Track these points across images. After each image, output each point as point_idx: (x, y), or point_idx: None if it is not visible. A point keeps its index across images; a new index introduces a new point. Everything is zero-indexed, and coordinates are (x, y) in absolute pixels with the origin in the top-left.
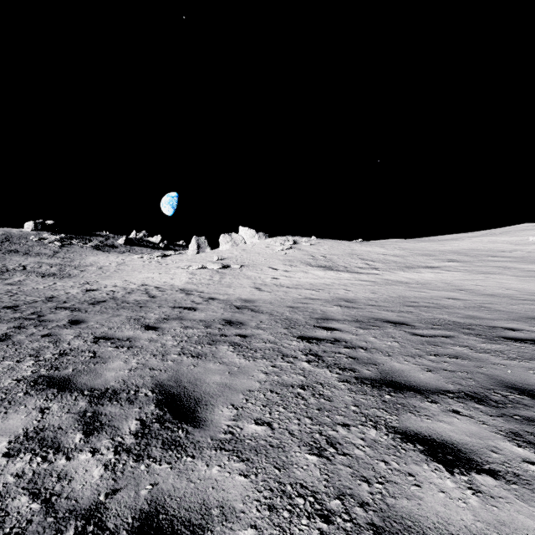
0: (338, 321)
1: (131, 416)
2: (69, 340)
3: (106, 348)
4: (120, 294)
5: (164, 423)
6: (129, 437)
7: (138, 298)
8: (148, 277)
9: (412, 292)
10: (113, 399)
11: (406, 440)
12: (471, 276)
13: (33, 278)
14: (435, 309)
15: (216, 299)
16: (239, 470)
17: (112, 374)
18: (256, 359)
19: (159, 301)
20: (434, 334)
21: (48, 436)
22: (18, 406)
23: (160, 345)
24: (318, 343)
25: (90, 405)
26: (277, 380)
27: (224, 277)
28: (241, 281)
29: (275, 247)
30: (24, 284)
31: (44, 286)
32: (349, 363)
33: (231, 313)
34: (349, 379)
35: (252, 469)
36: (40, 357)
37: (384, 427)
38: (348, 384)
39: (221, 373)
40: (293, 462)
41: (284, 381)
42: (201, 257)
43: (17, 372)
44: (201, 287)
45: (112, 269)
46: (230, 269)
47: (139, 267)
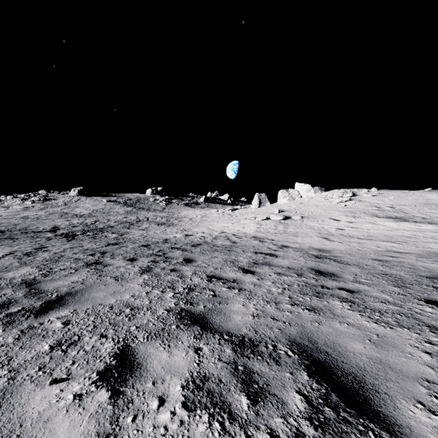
0: None
1: (288, 385)
2: (190, 276)
3: (220, 287)
4: (209, 239)
5: (337, 410)
6: (304, 422)
7: (223, 242)
8: (224, 226)
9: None
10: (254, 351)
11: None
12: None
13: (153, 226)
14: None
15: (289, 247)
16: None
17: (238, 318)
18: (392, 327)
19: (240, 246)
20: None
21: (214, 390)
22: (176, 340)
23: (266, 291)
24: None
25: (236, 354)
26: None
27: (287, 227)
28: (305, 231)
29: (332, 200)
30: (149, 230)
31: (160, 231)
32: None
33: (314, 262)
34: None
35: None
36: (175, 290)
37: None
38: None
39: (360, 339)
40: None
41: None
42: (263, 210)
43: (164, 302)
44: (269, 235)
45: (198, 220)
46: (291, 220)
47: (216, 219)
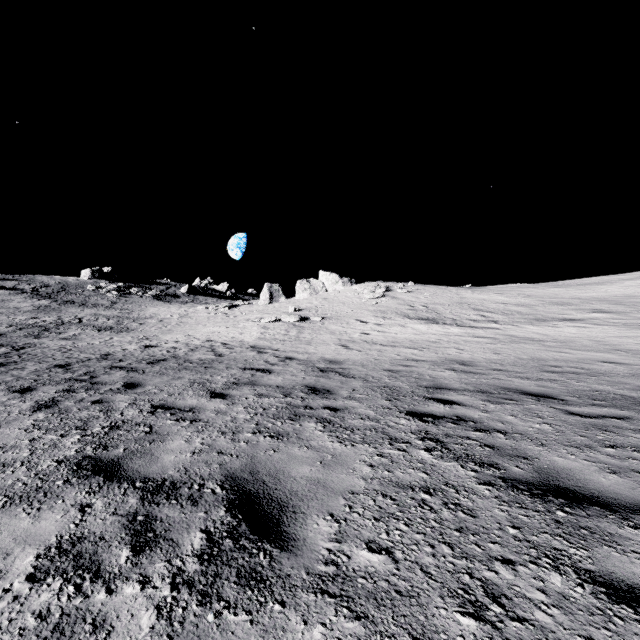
0: (455, 391)
1: (194, 525)
2: (123, 409)
3: (165, 420)
4: (182, 352)
5: (238, 539)
6: (191, 560)
7: (202, 356)
8: (214, 331)
9: (550, 353)
10: (171, 495)
11: (617, 598)
12: (631, 331)
13: (89, 332)
14: (589, 377)
15: (295, 359)
16: (354, 636)
17: (171, 457)
18: (354, 444)
19: (226, 360)
20: (599, 414)
21: (87, 551)
22: (55, 500)
23: (230, 419)
24: (435, 422)
25: (142, 503)
26: (388, 478)
27: (302, 332)
28: (323, 336)
29: (363, 296)
30: (79, 339)
31: (100, 341)
32: (486, 454)
33: (314, 378)
34: (494, 481)
35: (374, 636)
36: (88, 430)
37: (571, 570)
38: (493, 490)
39: (311, 462)
40: (439, 628)
41: (399, 480)
42: (275, 308)
43: (59, 450)
44: (275, 343)
45: (174, 322)
46: (309, 322)
47: (203, 320)
